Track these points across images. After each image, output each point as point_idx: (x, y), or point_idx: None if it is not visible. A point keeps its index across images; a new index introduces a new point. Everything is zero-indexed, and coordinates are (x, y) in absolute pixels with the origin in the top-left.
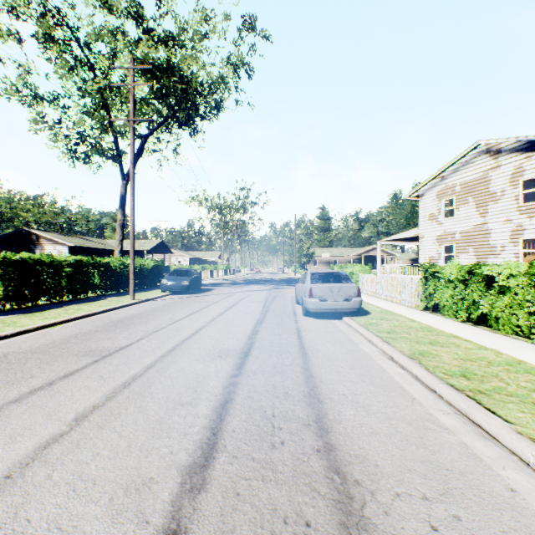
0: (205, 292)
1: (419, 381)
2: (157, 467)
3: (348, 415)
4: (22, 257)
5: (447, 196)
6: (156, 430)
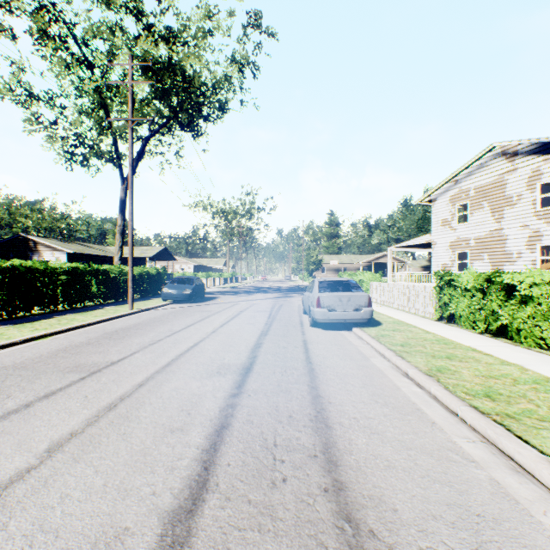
0: (208, 300)
1: (438, 402)
2: (135, 513)
3: (360, 443)
4: (12, 265)
5: (461, 200)
6: (139, 464)
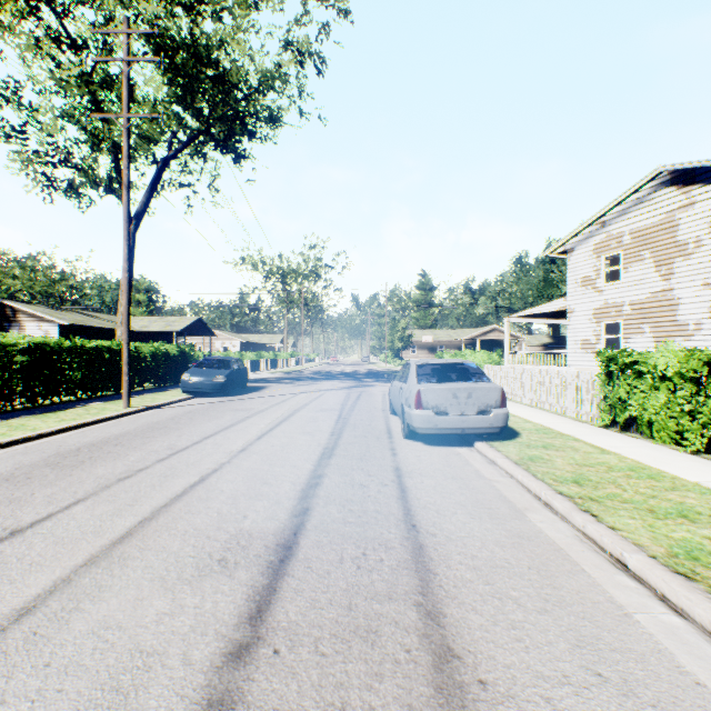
0: (251, 392)
1: None
2: None
3: None
4: None
5: (610, 250)
6: None
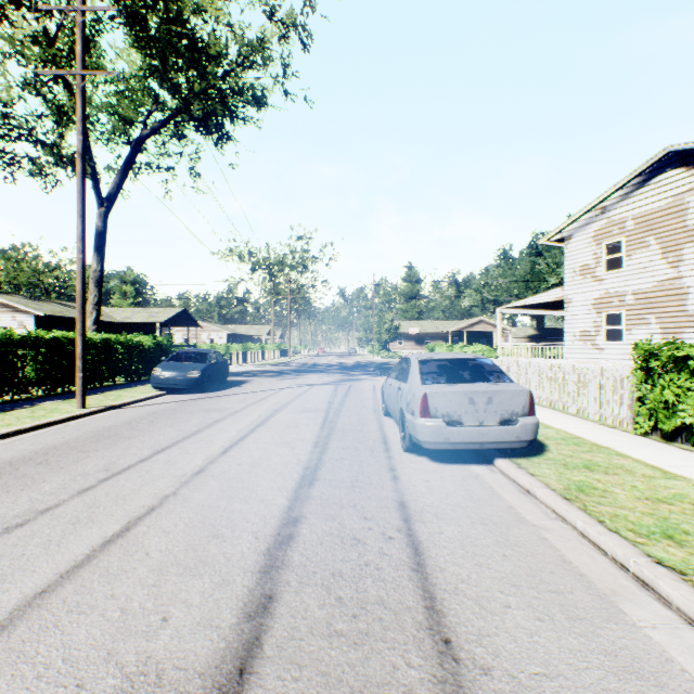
0: (230, 387)
1: None
2: None
3: None
4: None
5: (612, 236)
6: None
